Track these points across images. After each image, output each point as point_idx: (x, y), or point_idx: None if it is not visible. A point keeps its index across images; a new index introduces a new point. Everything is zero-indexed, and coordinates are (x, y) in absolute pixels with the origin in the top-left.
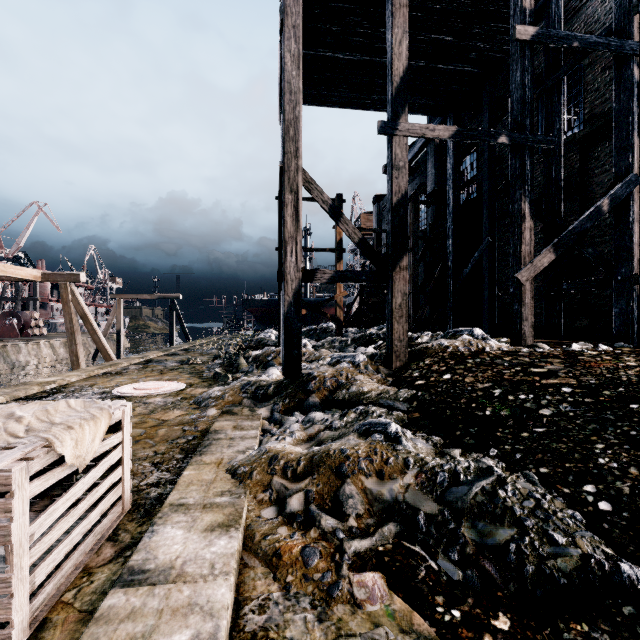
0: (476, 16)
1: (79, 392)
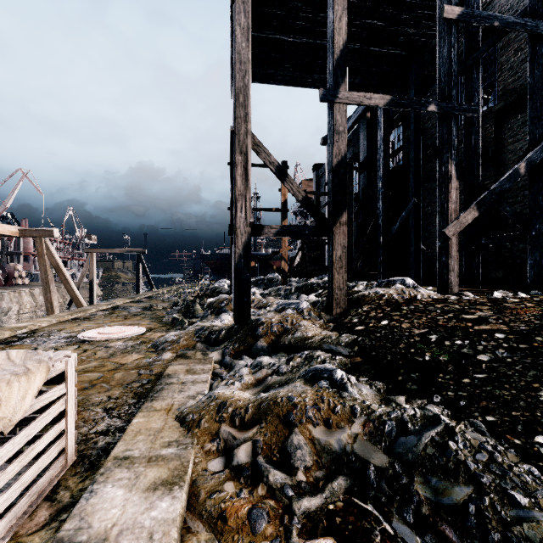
0: (405, 3)
1: (47, 336)
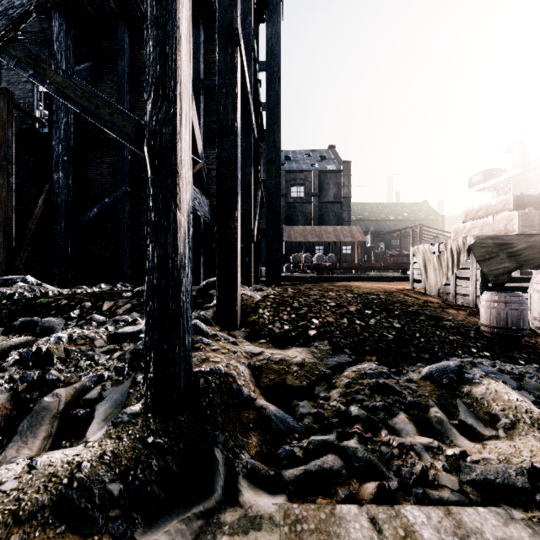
0: None
1: None
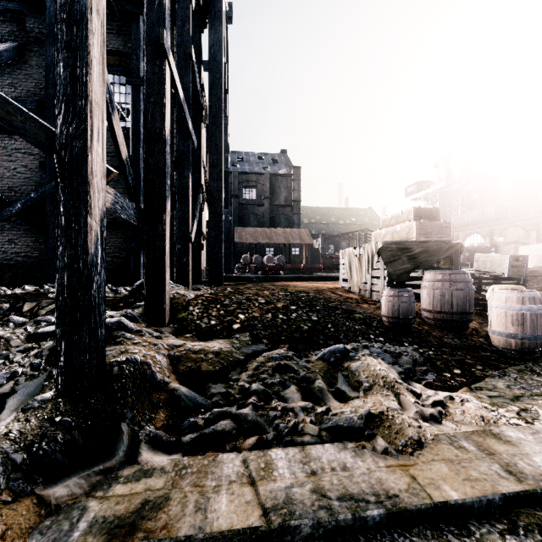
0: None
1: None
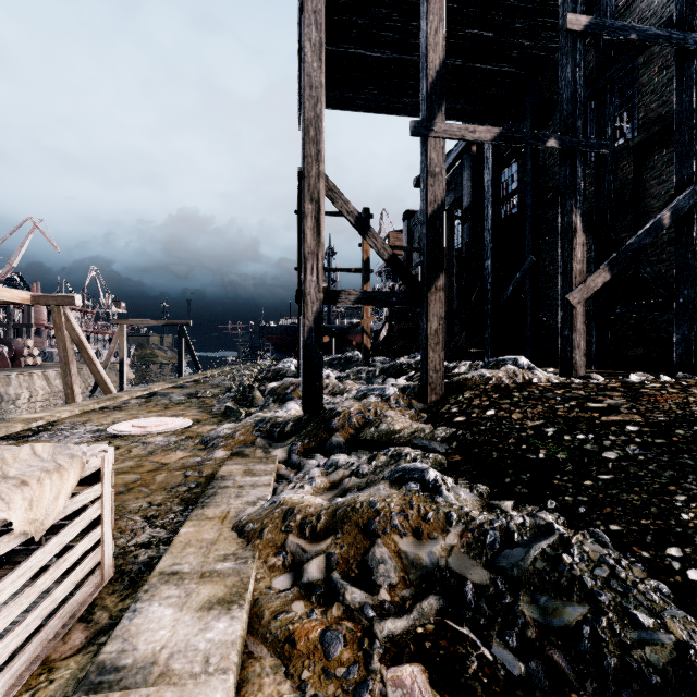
0: (519, 9)
1: (69, 430)
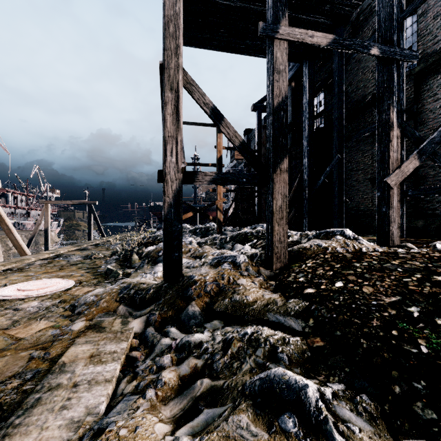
0: None
1: None
